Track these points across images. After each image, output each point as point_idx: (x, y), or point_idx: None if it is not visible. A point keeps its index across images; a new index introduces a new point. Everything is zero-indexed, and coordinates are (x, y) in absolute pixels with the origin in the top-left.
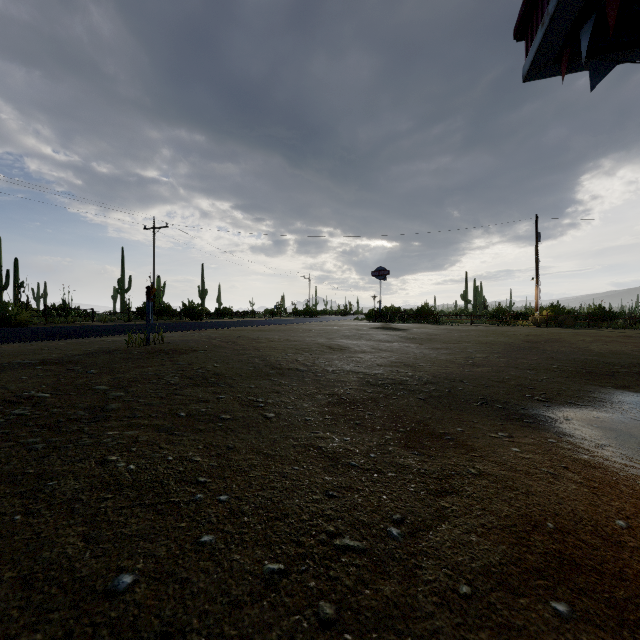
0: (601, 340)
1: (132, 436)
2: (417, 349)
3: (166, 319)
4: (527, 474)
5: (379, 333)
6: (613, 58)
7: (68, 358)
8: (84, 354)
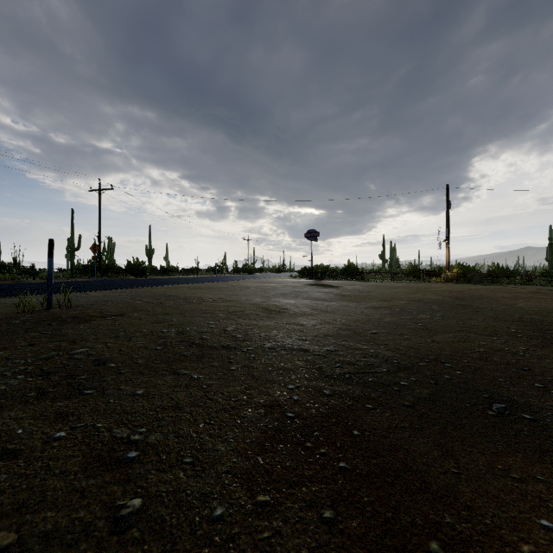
0: (519, 296)
1: None
2: (357, 308)
3: (111, 276)
4: None
5: (314, 290)
6: None
7: None
8: None
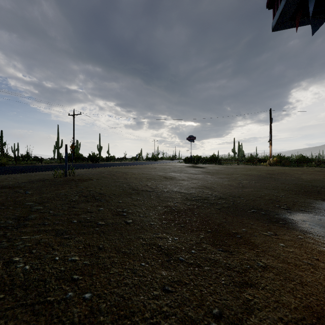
0: (306, 173)
1: (37, 239)
2: (211, 178)
3: (80, 162)
4: (296, 266)
5: (191, 169)
6: (322, 18)
7: (18, 184)
8: (28, 182)
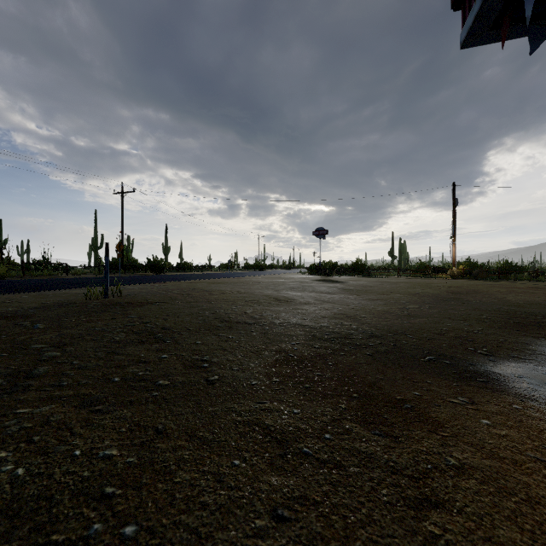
0: (514, 291)
1: (44, 415)
2: (356, 300)
3: (133, 272)
4: (515, 464)
5: (320, 285)
6: None
7: (22, 312)
8: (40, 307)
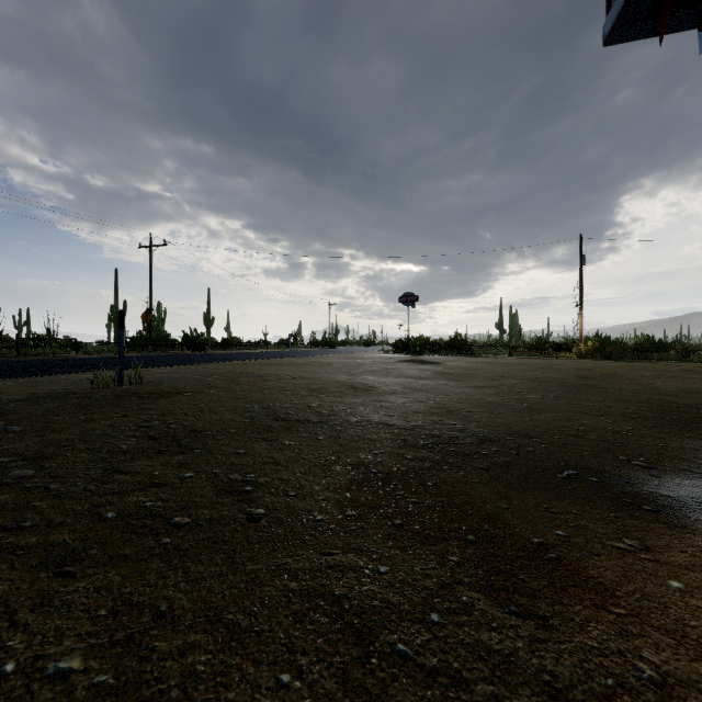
0: (662, 375)
1: None
2: (457, 388)
3: (164, 350)
4: None
5: (409, 367)
6: None
7: None
8: (26, 399)
